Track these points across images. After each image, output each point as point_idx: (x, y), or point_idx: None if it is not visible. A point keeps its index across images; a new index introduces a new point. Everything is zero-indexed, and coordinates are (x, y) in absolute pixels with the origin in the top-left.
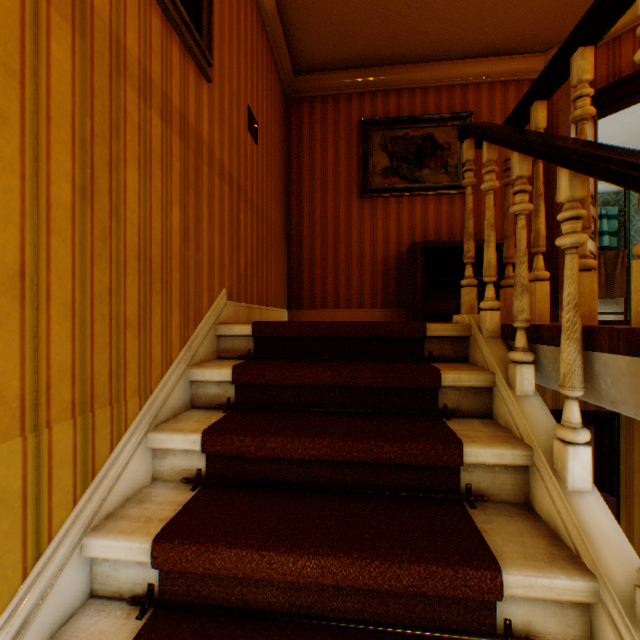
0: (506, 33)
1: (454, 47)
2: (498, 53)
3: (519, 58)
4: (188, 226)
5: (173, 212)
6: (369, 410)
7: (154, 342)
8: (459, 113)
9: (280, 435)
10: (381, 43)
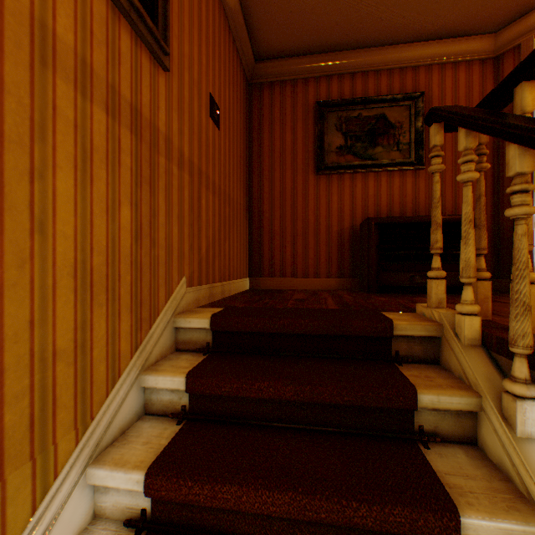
0: (459, 15)
1: (407, 31)
2: (449, 35)
3: (470, 39)
4: (141, 223)
5: (122, 212)
6: (334, 429)
7: (96, 361)
8: (411, 93)
9: (234, 483)
10: (337, 29)
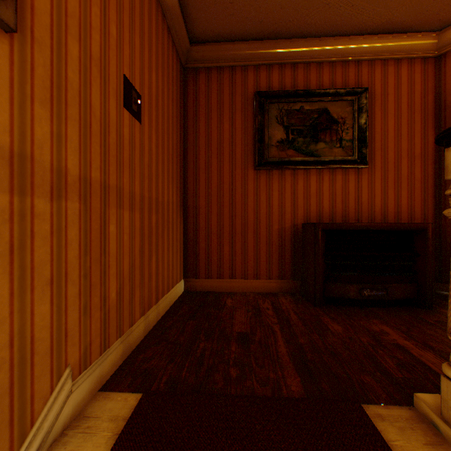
0: (409, 8)
1: (353, 21)
2: (394, 30)
3: (414, 36)
4: None
5: None
6: None
7: None
8: (354, 88)
9: None
10: (280, 13)
